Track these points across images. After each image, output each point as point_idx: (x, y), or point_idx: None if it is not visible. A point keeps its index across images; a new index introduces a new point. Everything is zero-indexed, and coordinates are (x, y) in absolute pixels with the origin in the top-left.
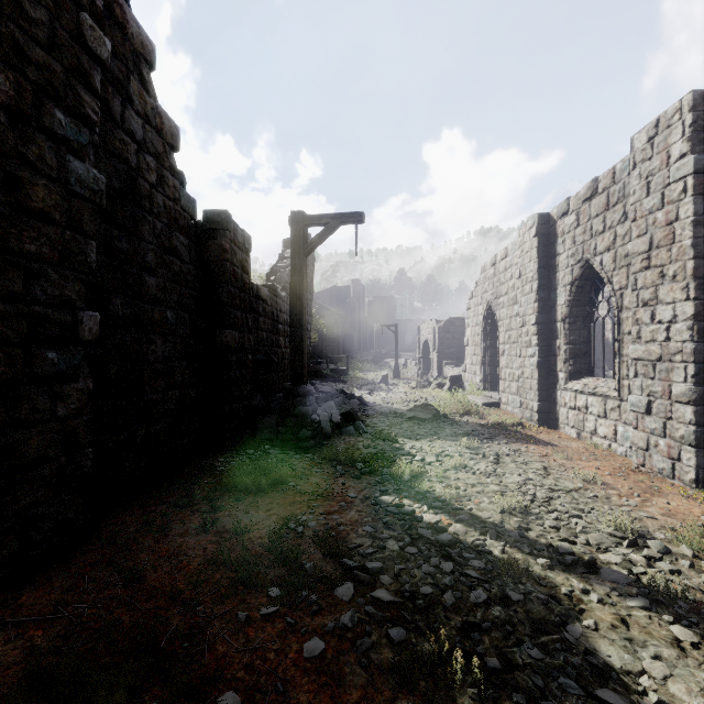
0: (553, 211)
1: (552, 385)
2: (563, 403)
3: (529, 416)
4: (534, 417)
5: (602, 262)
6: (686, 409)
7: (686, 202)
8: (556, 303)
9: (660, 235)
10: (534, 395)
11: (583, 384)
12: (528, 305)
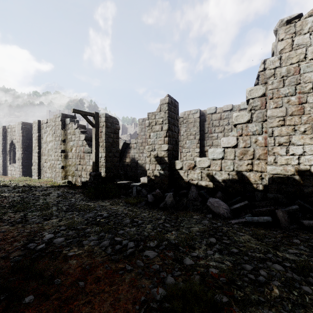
0: (7, 126)
1: (7, 166)
2: (9, 169)
3: (1, 174)
4: (2, 174)
5: (14, 141)
6: (21, 167)
7: (21, 137)
8: (7, 147)
9: (19, 140)
10: (2, 168)
11: (12, 165)
12: (0, 147)
